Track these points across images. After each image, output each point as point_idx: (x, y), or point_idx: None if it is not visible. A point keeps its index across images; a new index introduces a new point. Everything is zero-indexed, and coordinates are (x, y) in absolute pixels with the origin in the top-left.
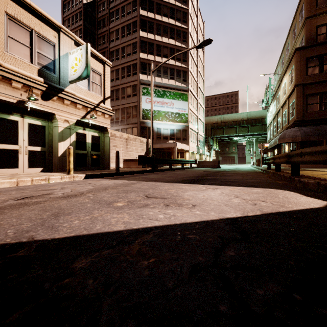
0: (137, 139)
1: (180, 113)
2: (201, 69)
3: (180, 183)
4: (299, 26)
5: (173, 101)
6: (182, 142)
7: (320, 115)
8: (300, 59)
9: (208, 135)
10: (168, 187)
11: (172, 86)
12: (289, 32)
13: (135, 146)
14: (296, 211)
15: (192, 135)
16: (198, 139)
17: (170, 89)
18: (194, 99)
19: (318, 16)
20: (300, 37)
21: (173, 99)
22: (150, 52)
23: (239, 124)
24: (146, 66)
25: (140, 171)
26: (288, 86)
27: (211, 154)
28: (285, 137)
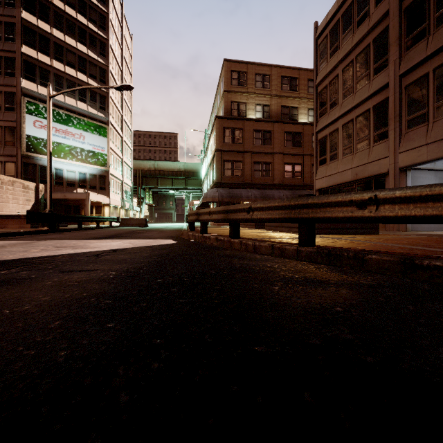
0: (17, 183)
1: (96, 151)
2: (127, 97)
3: (89, 240)
4: (221, 94)
5: (85, 133)
6: (98, 192)
7: (232, 180)
8: (219, 126)
9: (139, 185)
10: (76, 242)
11: (83, 112)
12: (216, 94)
13: (13, 194)
14: (153, 245)
15: (115, 184)
16: (123, 189)
17: (79, 114)
18: (117, 136)
19: (232, 93)
20: (222, 105)
21: (85, 130)
22: (43, 50)
23: (176, 176)
24: (34, 69)
25: (31, 232)
26: (213, 147)
27: (142, 209)
28: (207, 197)
